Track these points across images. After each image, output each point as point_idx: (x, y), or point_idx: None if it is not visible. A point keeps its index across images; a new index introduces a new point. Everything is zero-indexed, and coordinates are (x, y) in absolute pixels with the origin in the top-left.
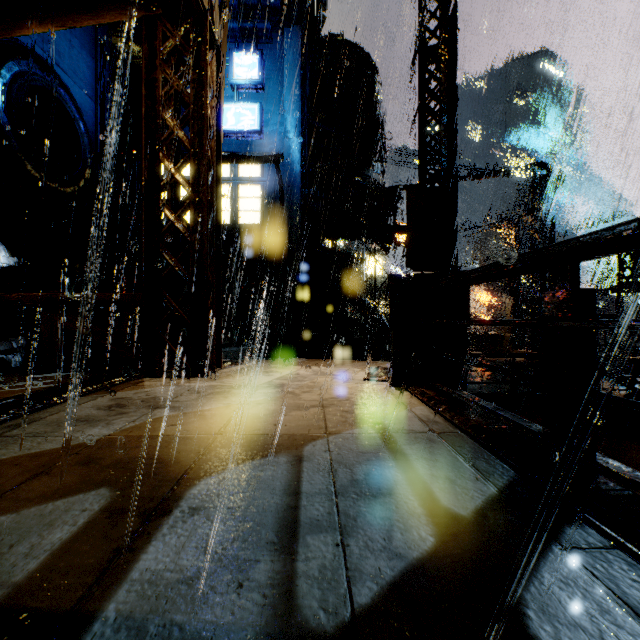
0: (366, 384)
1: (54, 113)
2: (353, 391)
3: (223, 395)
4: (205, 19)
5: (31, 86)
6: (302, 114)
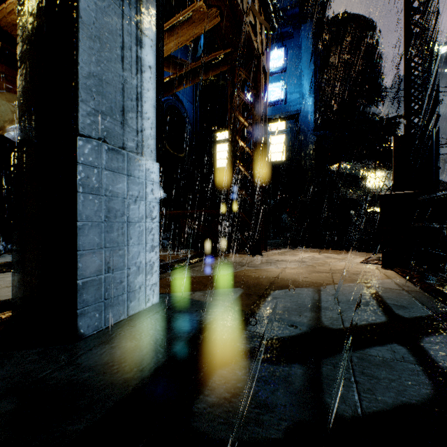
0: (361, 265)
1: (176, 116)
2: (351, 267)
3: (272, 263)
4: (259, 59)
5: (168, 106)
6: (314, 80)
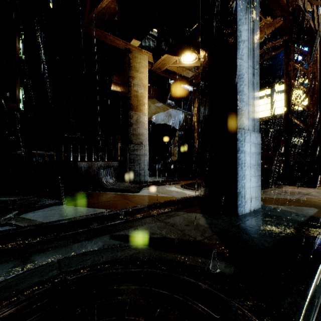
0: None
1: None
2: None
3: None
4: (315, 34)
5: None
6: None
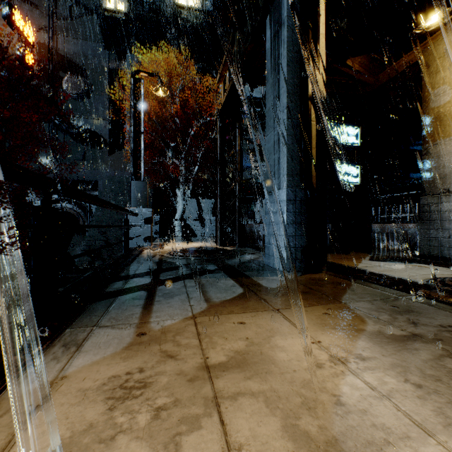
0: None
1: None
2: None
3: (447, 395)
4: None
5: None
6: None
